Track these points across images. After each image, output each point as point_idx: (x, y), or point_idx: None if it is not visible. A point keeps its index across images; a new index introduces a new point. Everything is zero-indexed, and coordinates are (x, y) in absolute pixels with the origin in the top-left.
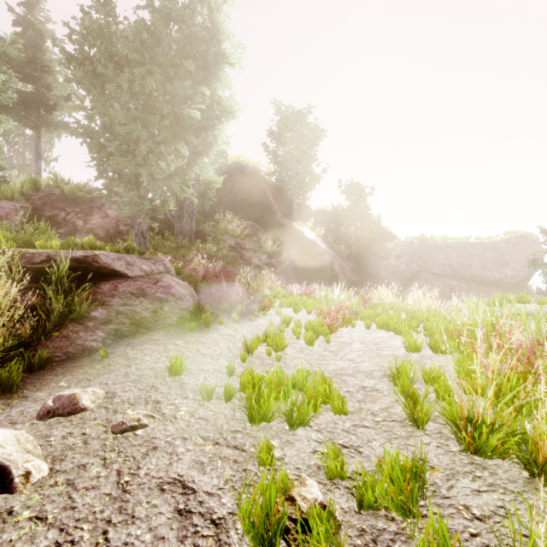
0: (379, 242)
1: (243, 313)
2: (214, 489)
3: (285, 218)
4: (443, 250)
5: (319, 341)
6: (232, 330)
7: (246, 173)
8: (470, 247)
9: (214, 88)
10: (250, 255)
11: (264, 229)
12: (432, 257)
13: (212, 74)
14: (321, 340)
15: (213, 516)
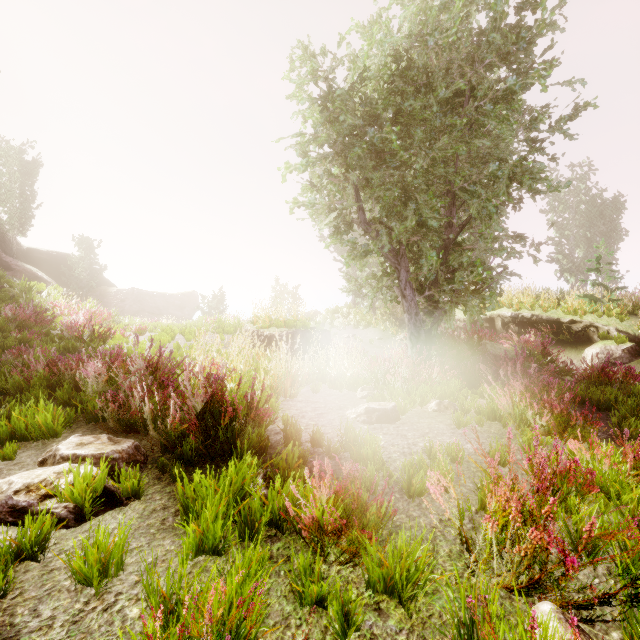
0: (101, 287)
1: None
2: None
3: (5, 253)
4: (152, 298)
5: None
6: None
7: None
8: (167, 297)
9: None
10: None
11: None
12: (147, 302)
13: None
14: None
15: None
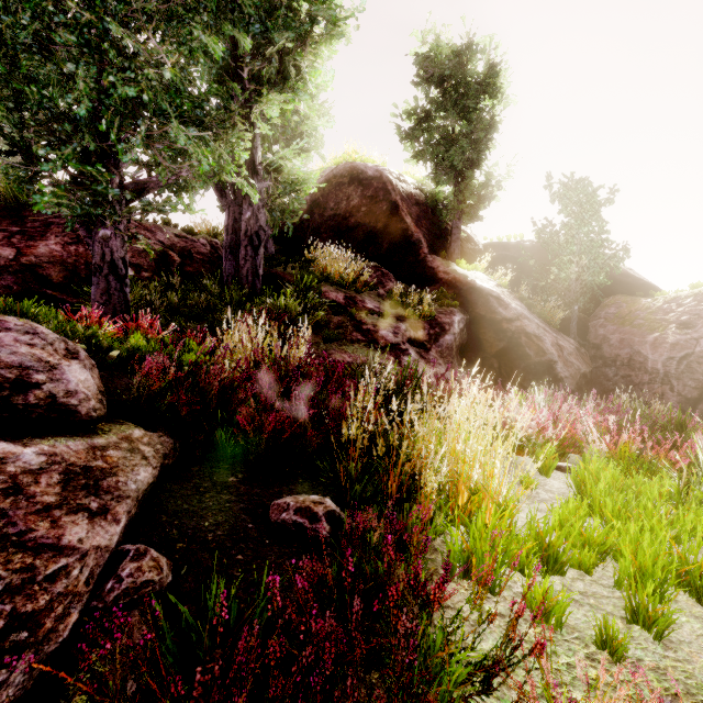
0: (620, 296)
1: None
2: None
3: (435, 255)
4: None
5: None
6: None
7: (362, 179)
8: None
9: None
10: (375, 321)
11: (395, 276)
12: None
13: None
14: None
15: None
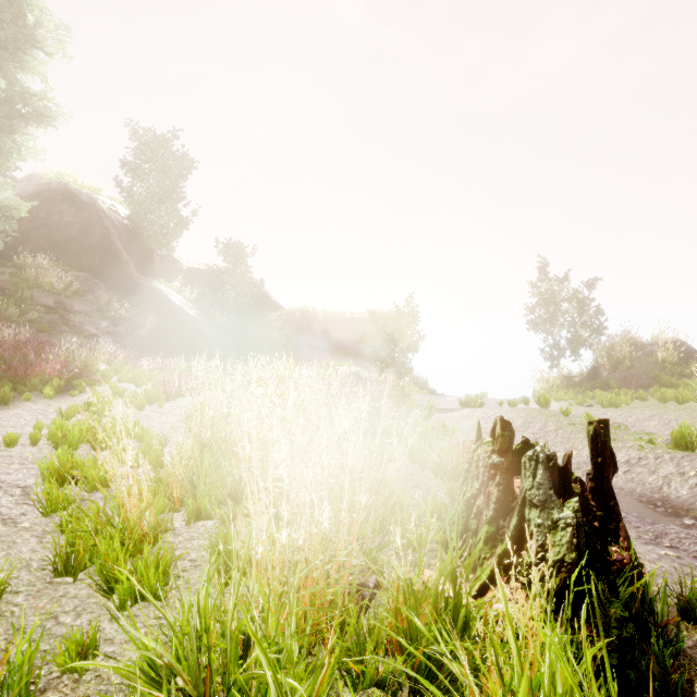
0: (264, 312)
1: (62, 388)
2: (20, 478)
3: (142, 273)
4: (322, 324)
5: (153, 407)
6: (45, 406)
7: (76, 201)
8: (345, 321)
9: (14, 75)
10: (82, 320)
11: (107, 285)
12: (312, 330)
13: (10, 53)
14: (156, 406)
15: (20, 486)
